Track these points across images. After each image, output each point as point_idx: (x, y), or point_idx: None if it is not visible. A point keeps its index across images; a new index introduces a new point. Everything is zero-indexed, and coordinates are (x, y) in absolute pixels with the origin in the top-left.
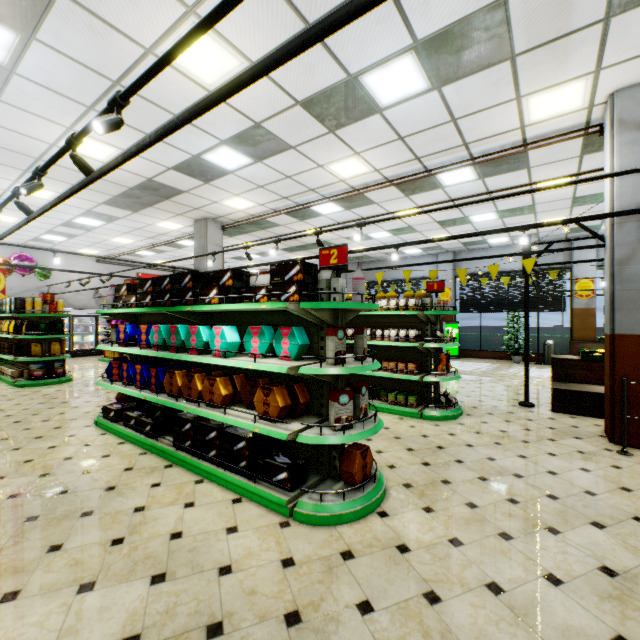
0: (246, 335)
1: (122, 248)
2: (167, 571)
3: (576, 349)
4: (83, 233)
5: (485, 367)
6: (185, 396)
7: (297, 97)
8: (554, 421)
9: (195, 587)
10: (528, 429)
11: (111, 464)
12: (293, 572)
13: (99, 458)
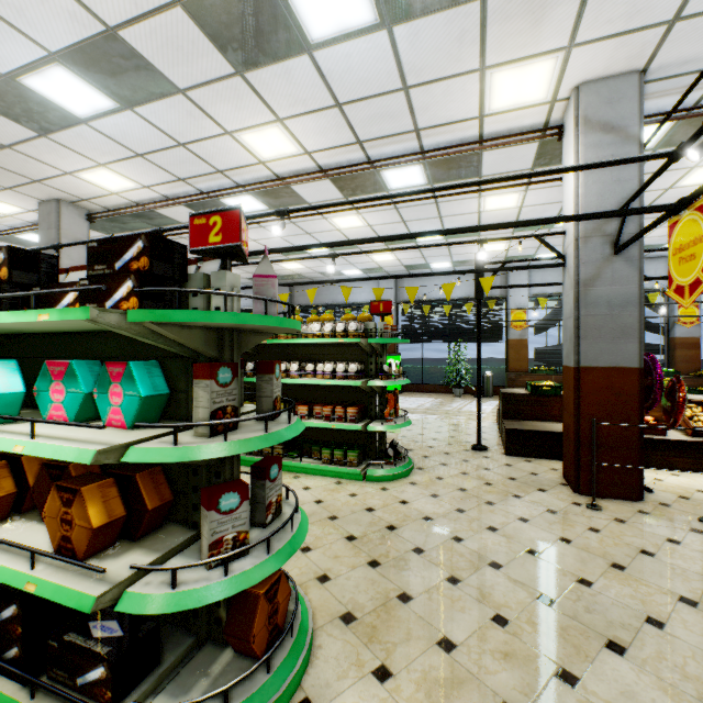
0: (40, 378)
1: None
2: None
3: (512, 381)
4: None
5: (429, 403)
6: None
7: None
8: (512, 468)
9: None
10: (489, 483)
11: None
12: None
13: None
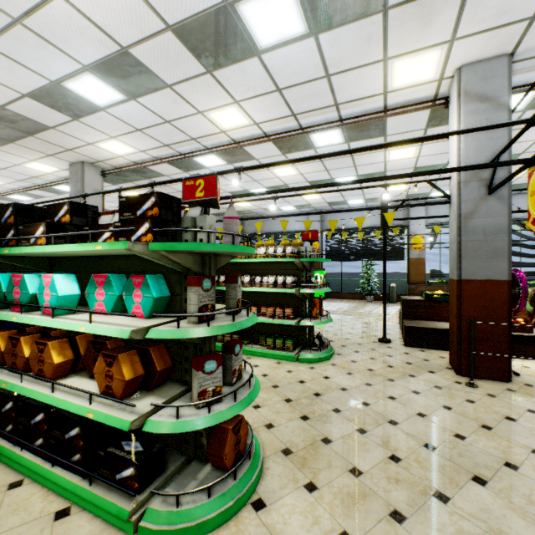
0: (89, 285)
1: None
2: None
3: (412, 290)
4: None
5: (346, 306)
6: (9, 365)
7: (167, 19)
8: (409, 356)
9: None
10: (391, 366)
11: None
12: None
13: None
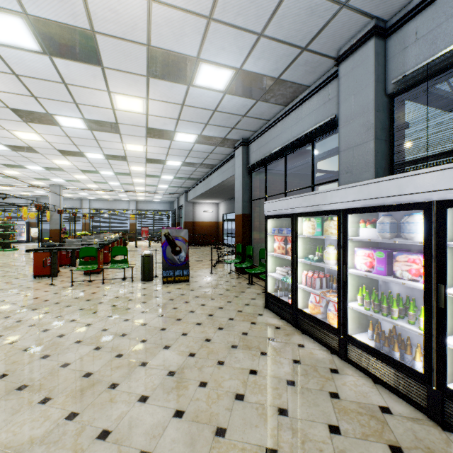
0: None
1: None
2: None
3: None
4: None
5: None
6: None
7: None
8: None
9: None
10: None
11: None
12: None
13: None
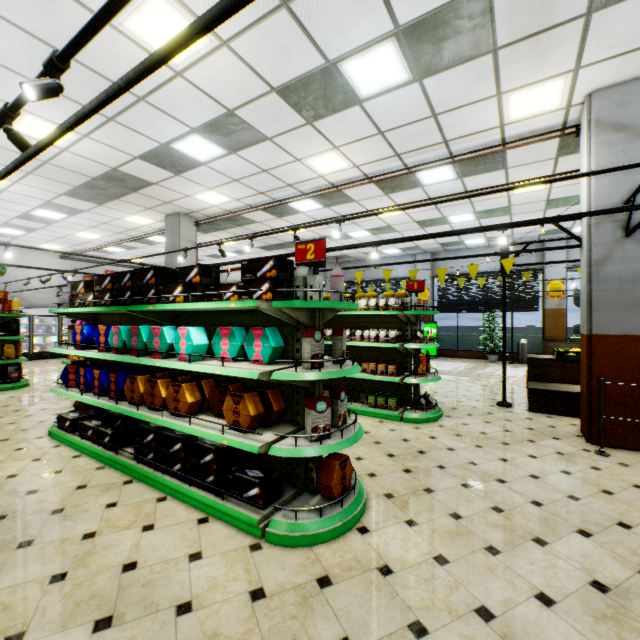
0: (215, 337)
1: (88, 244)
2: (115, 613)
3: (548, 348)
4: (43, 227)
5: (462, 367)
6: (148, 404)
7: (272, 83)
8: (532, 421)
9: (147, 632)
10: (508, 430)
11: (62, 481)
12: (263, 606)
13: (48, 475)
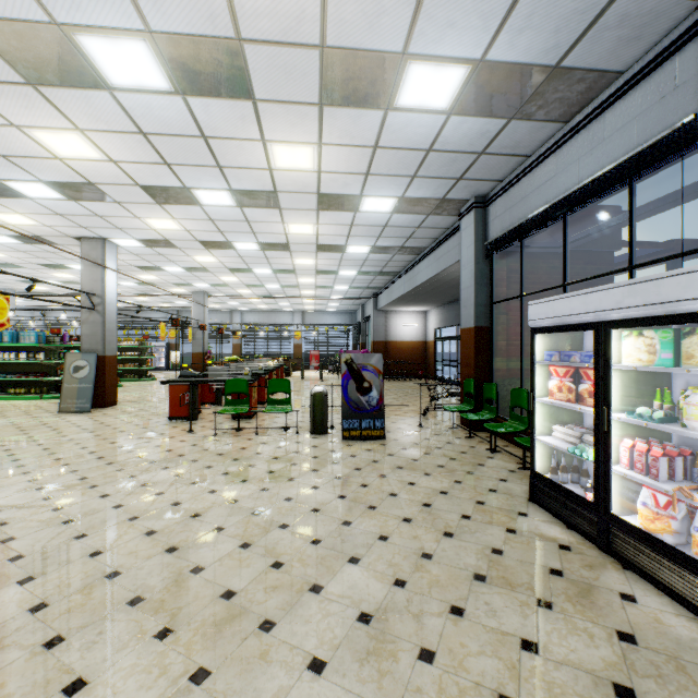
0: None
1: None
2: None
3: None
4: None
5: None
6: None
7: None
8: None
9: None
10: None
11: None
12: None
13: None
